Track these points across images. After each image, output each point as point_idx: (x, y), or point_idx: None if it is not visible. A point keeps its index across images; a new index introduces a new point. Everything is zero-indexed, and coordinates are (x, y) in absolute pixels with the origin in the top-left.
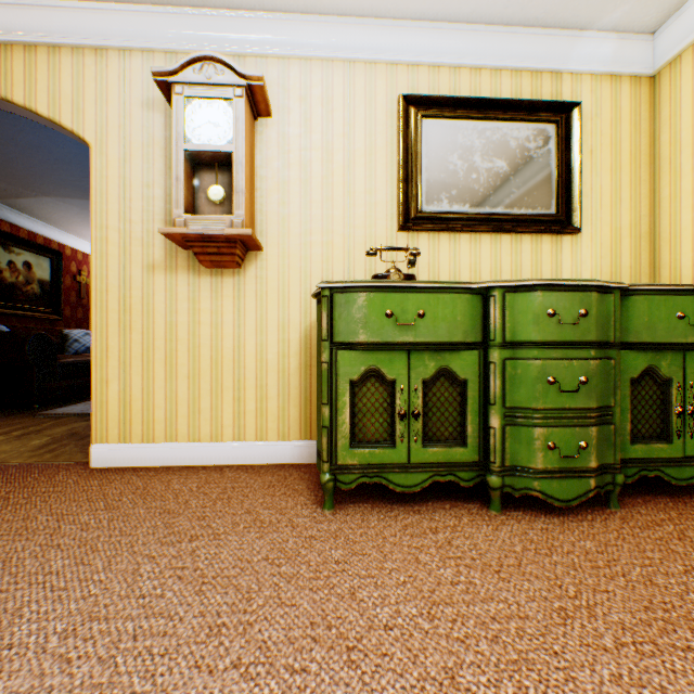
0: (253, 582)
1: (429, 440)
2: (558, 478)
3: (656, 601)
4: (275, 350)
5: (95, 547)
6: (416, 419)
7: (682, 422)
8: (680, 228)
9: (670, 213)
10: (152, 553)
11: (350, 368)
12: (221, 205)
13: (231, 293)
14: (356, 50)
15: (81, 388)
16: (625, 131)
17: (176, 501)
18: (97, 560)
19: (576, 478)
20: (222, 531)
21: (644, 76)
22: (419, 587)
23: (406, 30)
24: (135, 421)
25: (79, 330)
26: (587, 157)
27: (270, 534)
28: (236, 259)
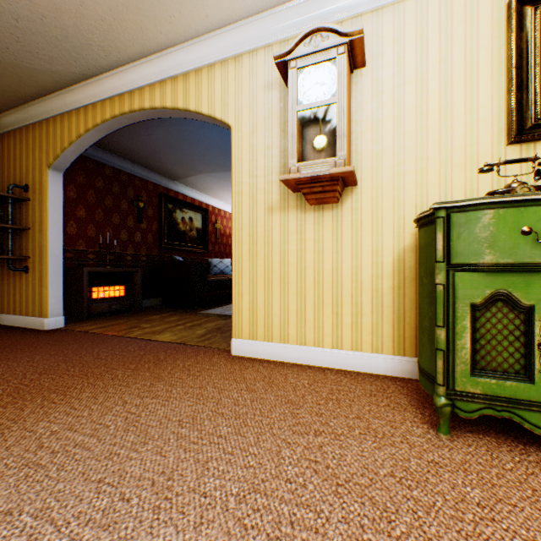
0: (386, 500)
1: None
2: None
3: None
4: (369, 272)
5: (245, 421)
6: None
7: None
8: None
9: None
10: (287, 439)
11: (471, 290)
12: (323, 151)
13: (330, 224)
14: None
15: (218, 297)
16: None
17: (294, 393)
18: (248, 433)
19: None
20: (340, 432)
21: None
22: None
23: None
24: (259, 324)
25: (216, 259)
26: None
27: (387, 447)
28: (336, 195)
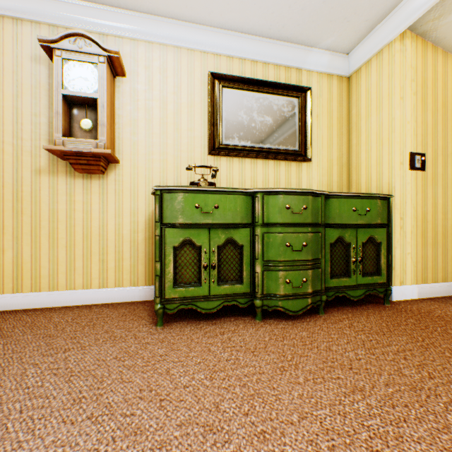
0: (105, 372)
1: (222, 281)
2: (292, 299)
3: (329, 358)
4: (129, 228)
5: None
6: (214, 269)
7: (356, 266)
8: (360, 161)
9: (356, 153)
10: (36, 362)
11: (174, 239)
12: (90, 132)
13: (98, 190)
14: (182, 41)
15: None
16: (334, 106)
17: (55, 329)
18: None
19: (301, 299)
20: (87, 345)
21: (344, 76)
22: (207, 364)
23: (212, 33)
24: (25, 277)
25: None
26: (315, 119)
27: (120, 343)
28: (101, 168)
